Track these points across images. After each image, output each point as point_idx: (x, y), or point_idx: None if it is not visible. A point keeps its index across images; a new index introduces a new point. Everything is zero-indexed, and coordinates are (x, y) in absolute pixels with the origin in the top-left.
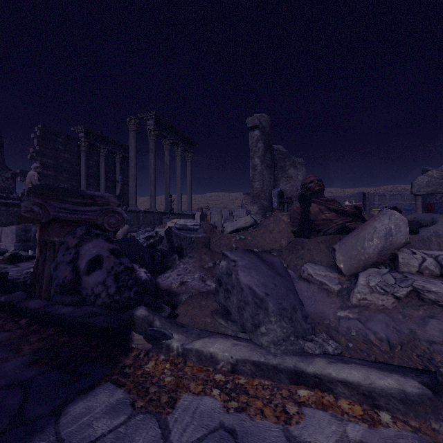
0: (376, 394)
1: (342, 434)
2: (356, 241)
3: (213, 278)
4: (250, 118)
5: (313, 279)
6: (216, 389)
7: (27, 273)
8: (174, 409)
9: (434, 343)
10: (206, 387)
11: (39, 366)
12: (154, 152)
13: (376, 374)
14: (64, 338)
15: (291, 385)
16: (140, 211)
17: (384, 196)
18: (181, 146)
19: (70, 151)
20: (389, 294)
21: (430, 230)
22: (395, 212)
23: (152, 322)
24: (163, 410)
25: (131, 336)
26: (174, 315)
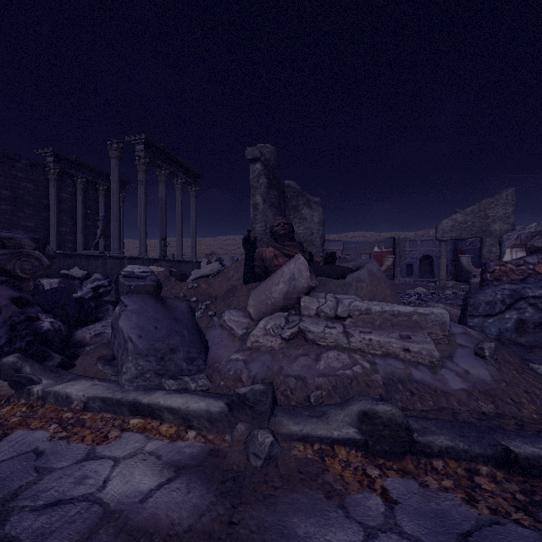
0: (191, 416)
1: (142, 448)
2: (267, 285)
3: None
4: (250, 149)
5: (226, 325)
6: (57, 424)
7: None
8: (1, 441)
9: (289, 377)
10: (48, 424)
11: None
12: (144, 185)
13: (197, 400)
14: None
15: (130, 416)
16: (125, 257)
17: (415, 241)
18: (182, 178)
19: (35, 180)
20: (278, 336)
21: (354, 275)
22: (301, 256)
23: (21, 369)
24: None
25: None
26: (68, 365)
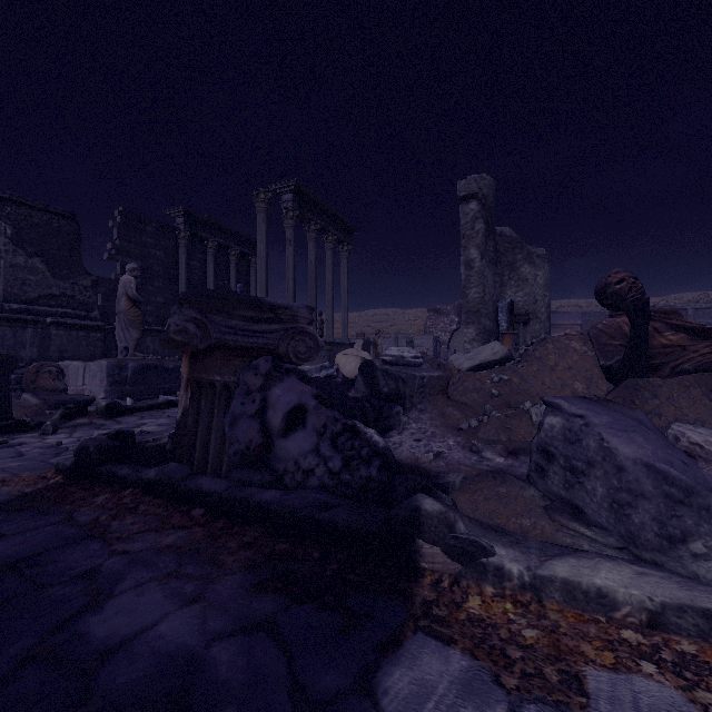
0: None
1: None
2: None
3: (494, 447)
4: (464, 182)
5: (704, 453)
6: (641, 660)
7: (141, 433)
8: (586, 698)
9: None
10: (619, 656)
11: (271, 594)
12: (292, 245)
13: None
14: (282, 545)
15: None
16: None
17: (684, 310)
18: (333, 234)
19: (165, 246)
20: None
21: None
22: None
23: (453, 524)
24: (564, 697)
25: (417, 548)
26: None
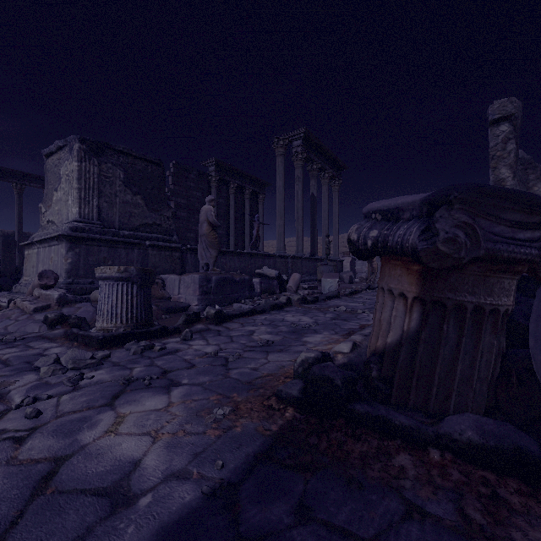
0: None
1: None
2: None
3: None
4: (497, 105)
5: None
6: None
7: (267, 342)
8: None
9: None
10: None
11: None
12: (301, 181)
13: None
14: None
15: None
16: (289, 256)
17: None
18: (329, 171)
19: (201, 188)
20: None
21: None
22: None
23: None
24: None
25: None
26: None
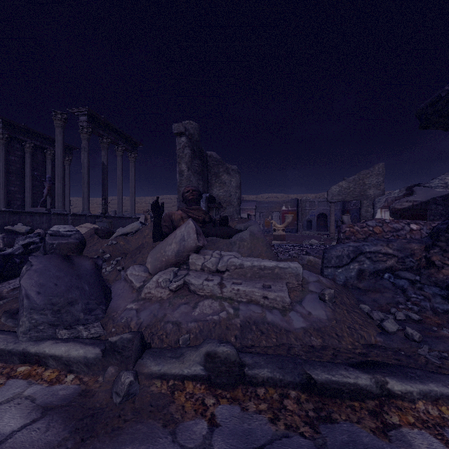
0: (71, 362)
1: (21, 393)
2: (162, 245)
3: None
4: (176, 125)
5: (128, 279)
6: None
7: None
8: None
9: (169, 323)
10: None
11: None
12: (87, 151)
13: (78, 348)
14: None
15: (19, 364)
16: (69, 214)
17: (314, 202)
18: (122, 146)
19: None
20: (167, 288)
21: (239, 235)
22: (190, 221)
23: None
24: None
25: None
26: None
